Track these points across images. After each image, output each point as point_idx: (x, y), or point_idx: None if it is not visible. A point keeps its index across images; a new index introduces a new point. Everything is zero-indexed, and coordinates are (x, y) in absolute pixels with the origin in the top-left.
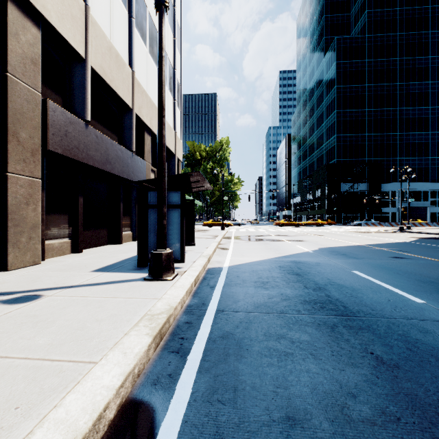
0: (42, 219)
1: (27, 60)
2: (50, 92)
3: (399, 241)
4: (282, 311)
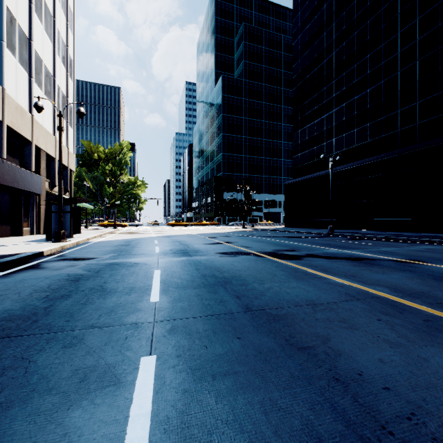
0: None
1: None
2: None
3: (220, 232)
4: (106, 246)
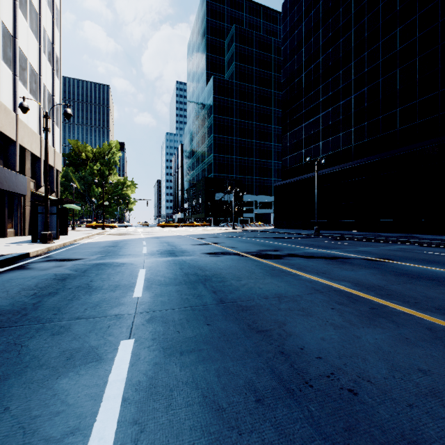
0: None
1: None
2: None
3: (209, 233)
4: (94, 247)
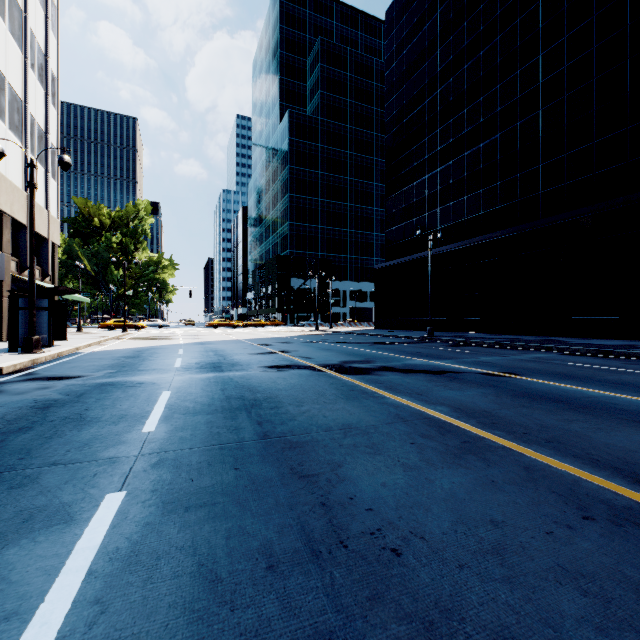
0: None
1: None
2: None
3: (280, 336)
4: (104, 358)
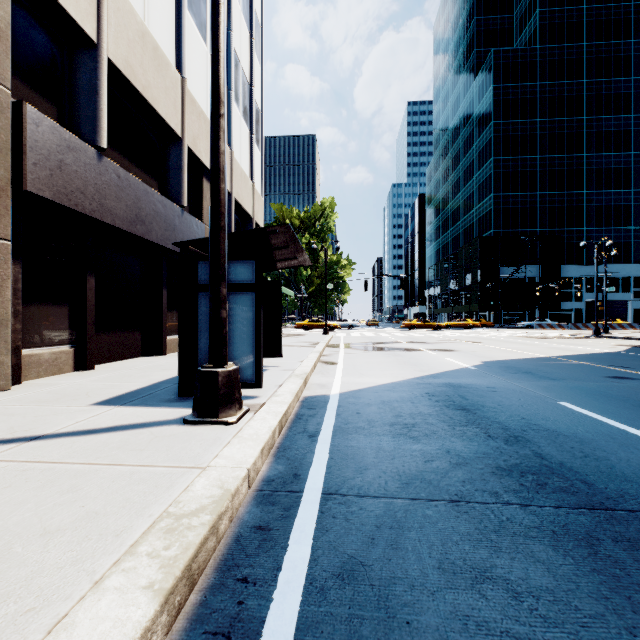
0: (16, 311)
1: None
2: (33, 96)
3: (603, 350)
4: (462, 493)
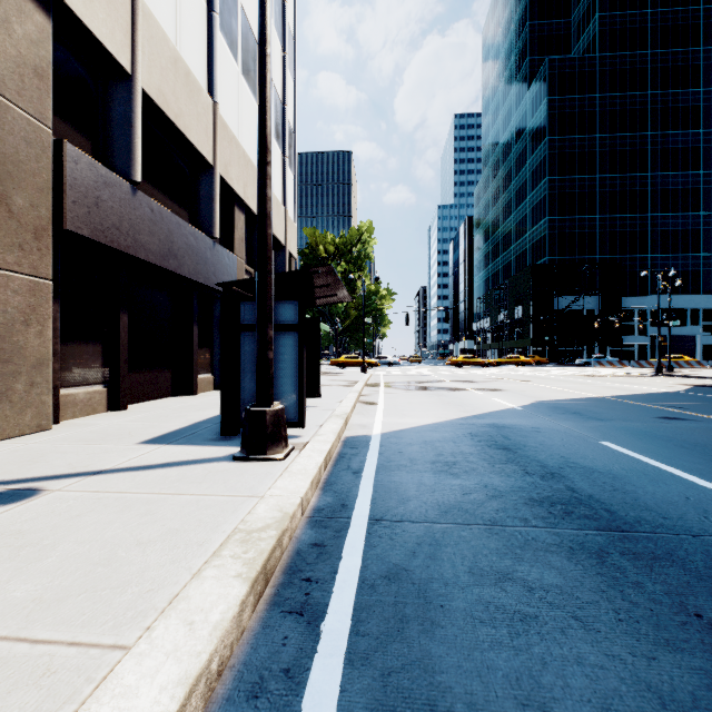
0: (54, 350)
1: (25, 68)
2: (69, 131)
3: (662, 390)
4: (495, 519)
